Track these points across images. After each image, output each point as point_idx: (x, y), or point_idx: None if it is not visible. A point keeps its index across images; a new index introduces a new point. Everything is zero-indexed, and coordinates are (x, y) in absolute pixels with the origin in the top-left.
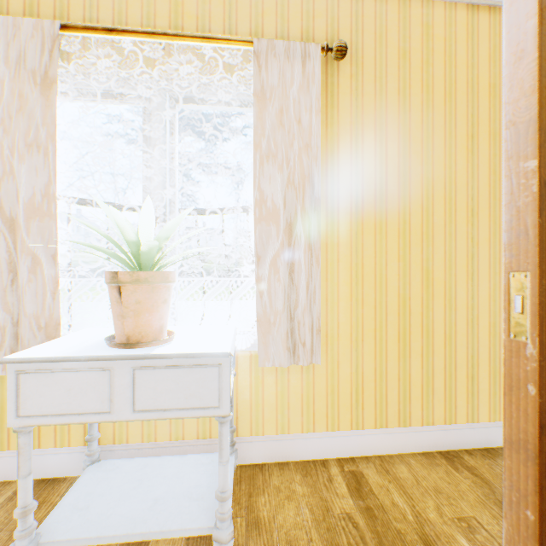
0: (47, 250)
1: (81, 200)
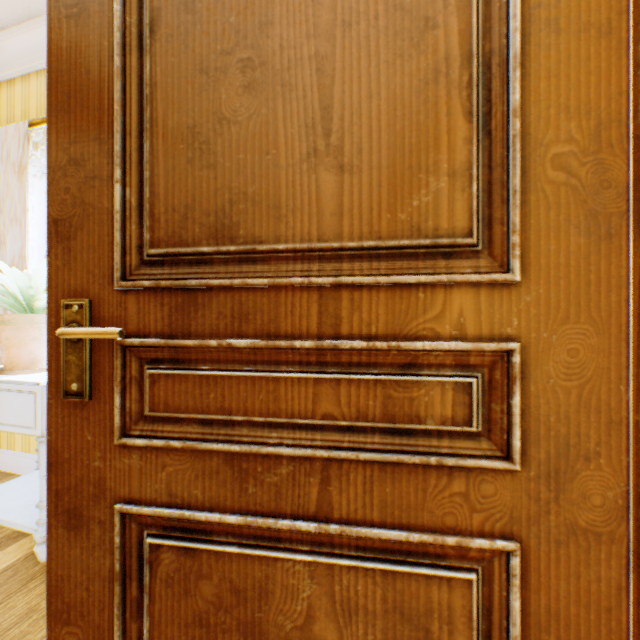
0: None
1: None
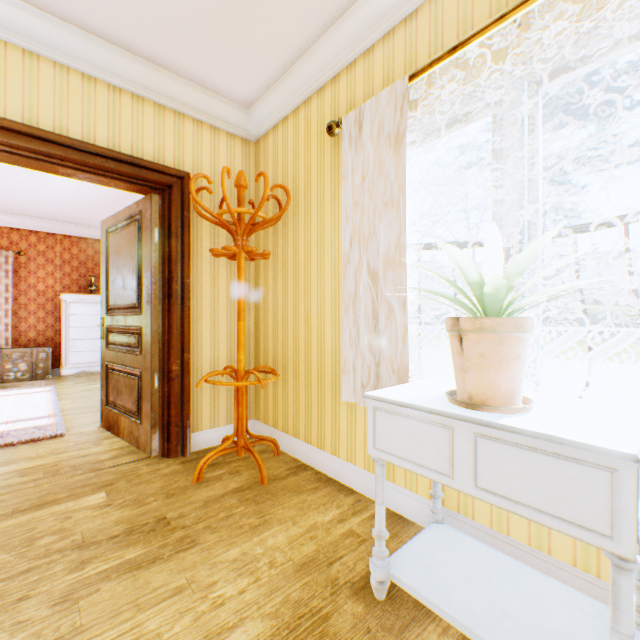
0: (398, 298)
1: (427, 245)
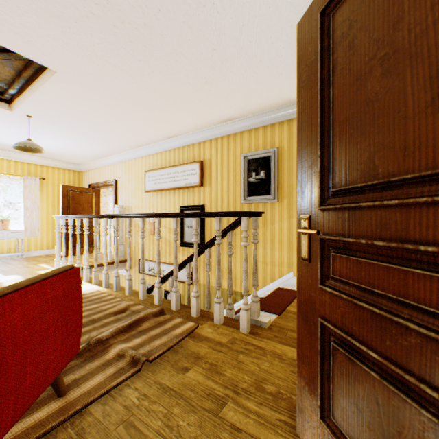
0: None
1: None
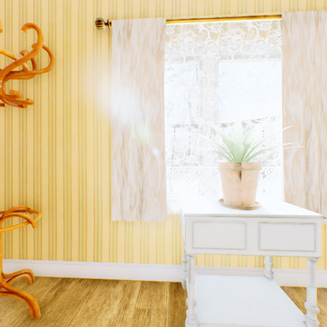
0: (158, 150)
1: None
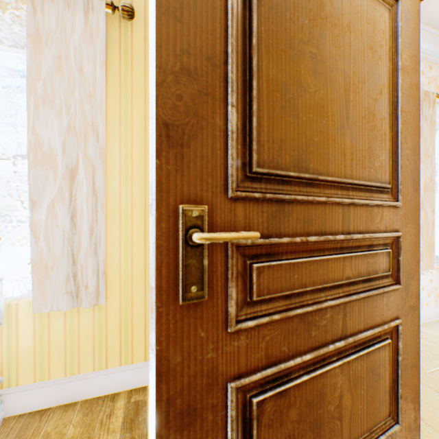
0: None
1: None
